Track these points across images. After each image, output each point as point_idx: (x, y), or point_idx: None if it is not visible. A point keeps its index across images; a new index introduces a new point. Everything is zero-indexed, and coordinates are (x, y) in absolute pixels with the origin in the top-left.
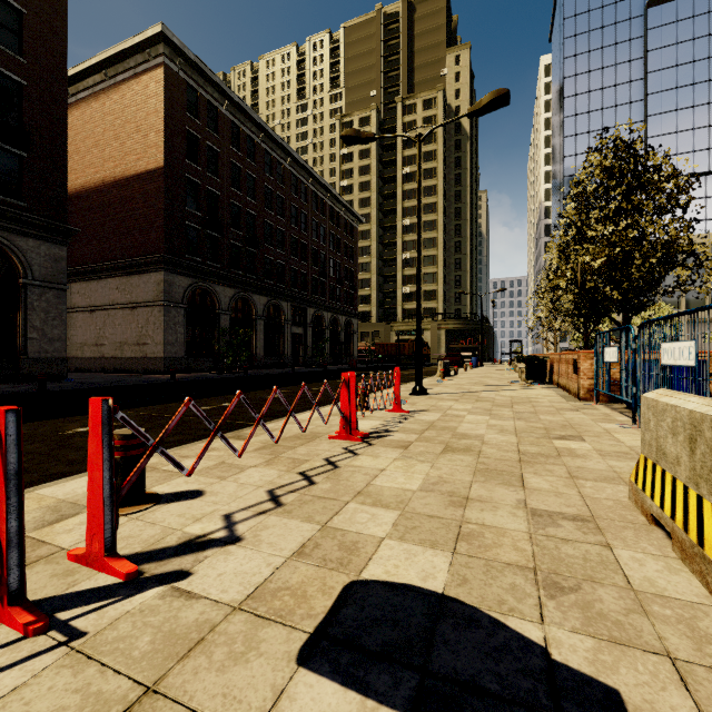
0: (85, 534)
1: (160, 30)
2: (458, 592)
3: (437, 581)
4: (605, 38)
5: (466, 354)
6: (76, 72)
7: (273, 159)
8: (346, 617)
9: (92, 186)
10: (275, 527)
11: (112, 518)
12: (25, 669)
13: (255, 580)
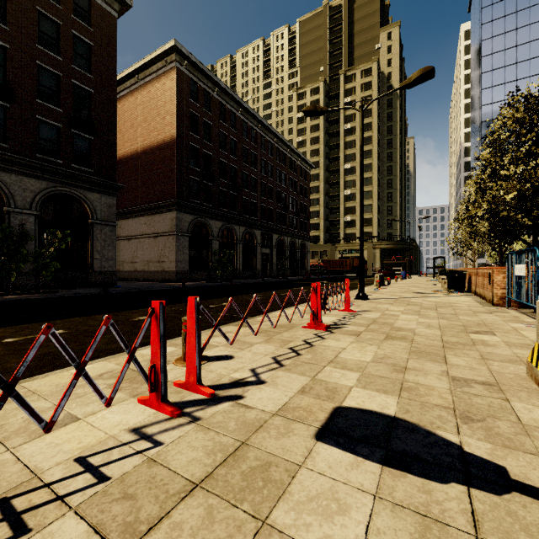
0: (176, 374)
1: (174, 44)
2: (404, 416)
3: (390, 410)
4: (520, 3)
5: (397, 268)
6: (119, 78)
7: (248, 126)
8: (338, 423)
9: (129, 154)
10: (283, 377)
11: (199, 364)
12: (180, 430)
13: (280, 402)
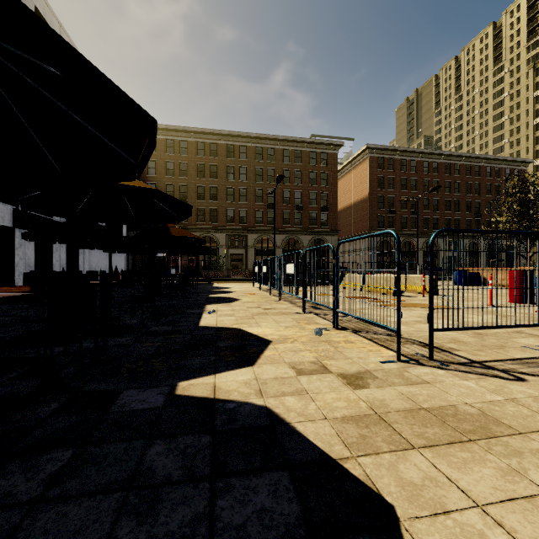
0: None
1: (366, 147)
2: None
3: None
4: None
5: None
6: (343, 166)
7: (429, 163)
8: None
9: (348, 206)
10: None
11: None
12: None
13: None
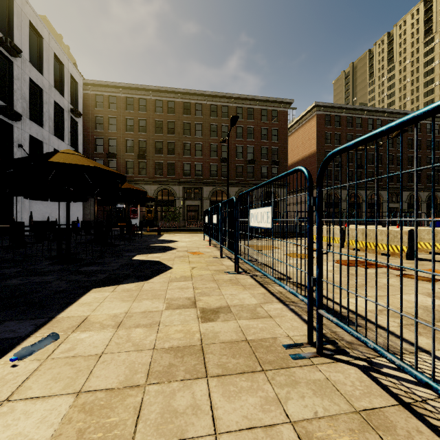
0: None
1: (314, 104)
2: None
3: None
4: None
5: None
6: (291, 125)
7: (373, 120)
8: None
9: (296, 161)
10: None
11: None
12: None
13: None
